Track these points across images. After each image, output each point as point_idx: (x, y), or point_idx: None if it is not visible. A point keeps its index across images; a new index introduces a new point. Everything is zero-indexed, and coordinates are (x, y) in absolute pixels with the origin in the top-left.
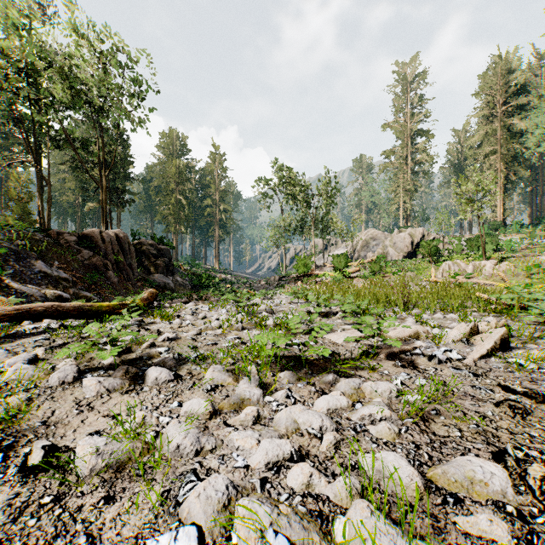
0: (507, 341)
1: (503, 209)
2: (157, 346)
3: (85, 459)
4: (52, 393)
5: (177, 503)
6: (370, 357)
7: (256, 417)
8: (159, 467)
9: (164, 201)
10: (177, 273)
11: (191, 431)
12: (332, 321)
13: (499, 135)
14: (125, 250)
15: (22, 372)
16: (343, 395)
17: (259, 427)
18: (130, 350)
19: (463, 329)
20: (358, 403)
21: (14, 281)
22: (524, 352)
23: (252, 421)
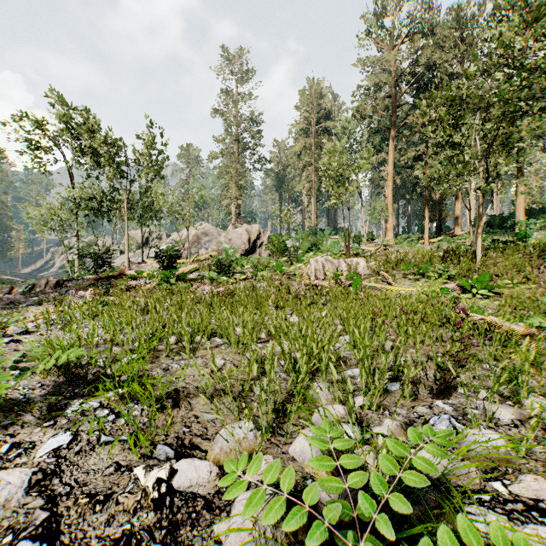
0: None
1: (316, 217)
2: None
3: None
4: None
5: None
6: None
7: None
8: None
9: None
10: None
11: None
12: None
13: (314, 150)
14: None
15: None
16: None
17: None
18: None
19: None
20: None
21: None
22: None
23: None
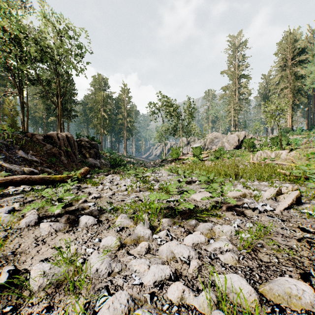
0: (300, 199)
1: (291, 121)
2: (88, 201)
3: (36, 279)
4: (21, 232)
5: (94, 312)
6: (217, 209)
7: (147, 249)
8: (84, 285)
9: (95, 116)
10: (102, 158)
11: (105, 259)
12: (193, 186)
13: (289, 78)
14: (71, 144)
15: (3, 219)
16: (202, 234)
17: (149, 256)
18: (71, 204)
19: (272, 192)
20: (211, 239)
21: (5, 162)
22: (310, 206)
23: (145, 252)
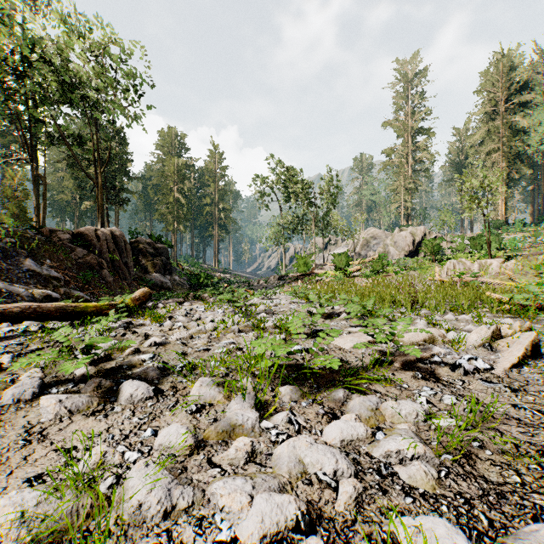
0: (538, 346)
1: (505, 208)
2: (142, 352)
3: (2, 530)
4: (1, 416)
5: None
6: (384, 366)
7: (250, 453)
8: None
9: (163, 200)
10: (175, 272)
11: (160, 480)
12: (336, 323)
13: (501, 133)
14: (121, 249)
15: None
16: (359, 419)
17: (253, 469)
18: (110, 357)
19: (484, 333)
20: (378, 431)
21: None
22: None
23: (244, 460)
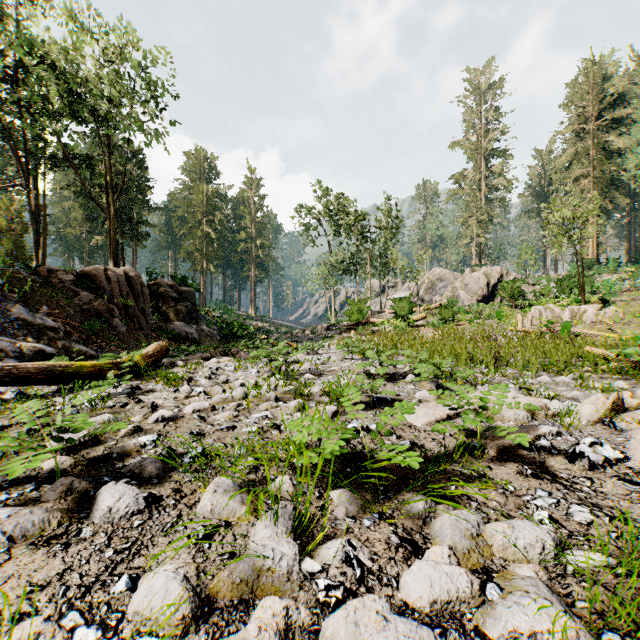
0: None
1: (597, 244)
2: (145, 431)
3: None
4: None
5: None
6: (476, 456)
7: (283, 631)
8: None
9: (189, 234)
10: (203, 321)
11: None
12: (401, 387)
13: (592, 155)
14: (137, 293)
15: None
16: (454, 557)
17: None
18: (97, 440)
19: (600, 404)
20: (488, 579)
21: None
22: None
23: None
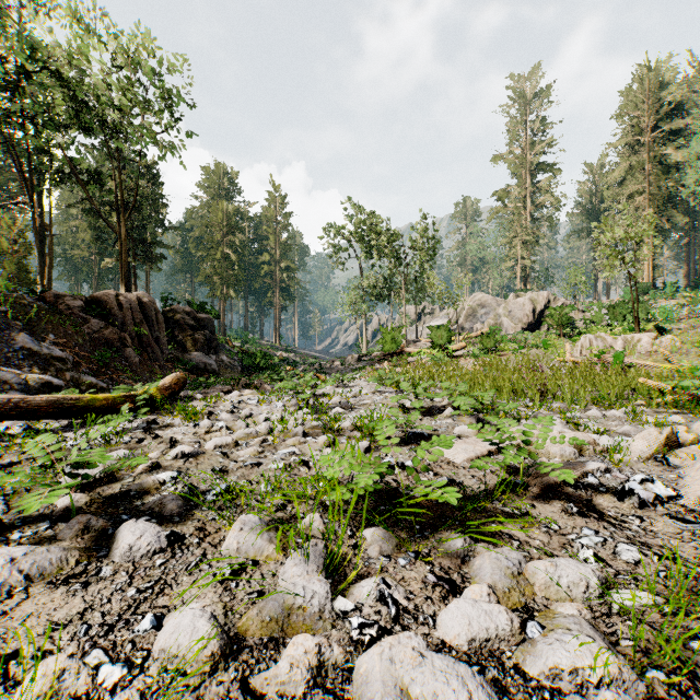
0: None
1: (653, 267)
2: (163, 467)
3: None
4: None
5: None
6: (519, 493)
7: (315, 668)
8: None
9: (208, 256)
10: (223, 351)
11: None
12: (439, 422)
13: (647, 170)
14: (151, 320)
15: None
16: (494, 595)
17: None
18: (113, 477)
19: (653, 439)
20: (528, 618)
21: None
22: None
23: (305, 684)
